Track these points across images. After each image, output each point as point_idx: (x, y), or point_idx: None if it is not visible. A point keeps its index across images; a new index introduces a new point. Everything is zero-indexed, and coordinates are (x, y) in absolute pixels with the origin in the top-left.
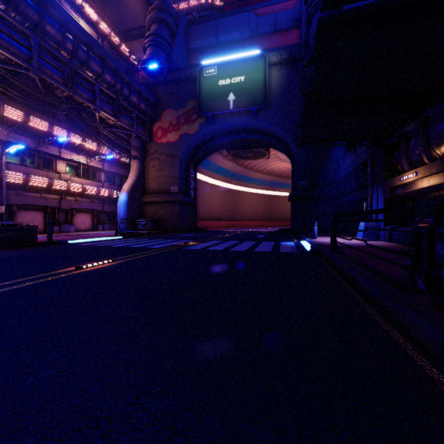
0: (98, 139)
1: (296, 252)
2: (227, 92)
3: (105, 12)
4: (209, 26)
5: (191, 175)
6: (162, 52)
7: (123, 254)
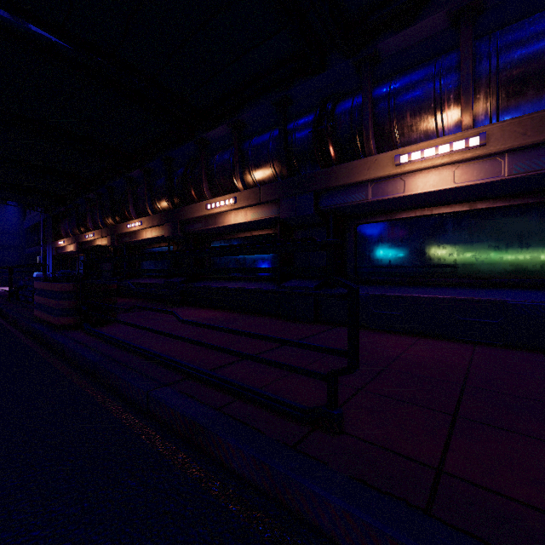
0: None
1: None
2: None
3: None
4: None
5: None
6: None
7: None
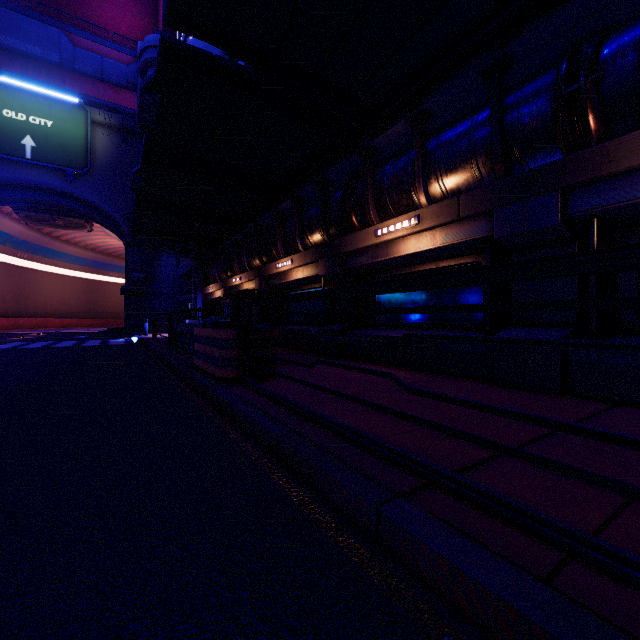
0: None
1: (124, 344)
2: (21, 132)
3: None
4: None
5: None
6: None
7: None
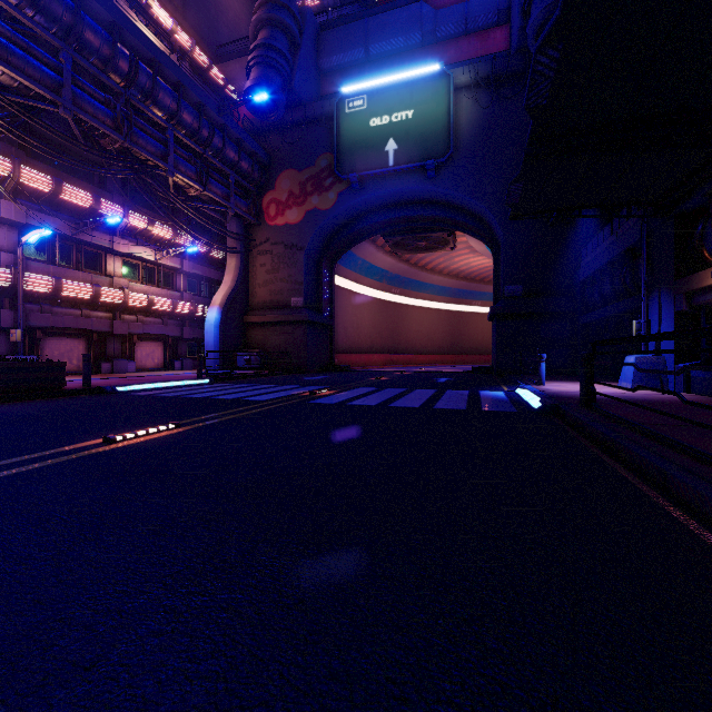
0: (173, 220)
1: (514, 410)
2: (385, 138)
3: (187, 16)
4: (353, 30)
5: (325, 278)
6: (277, 75)
7: (201, 412)
